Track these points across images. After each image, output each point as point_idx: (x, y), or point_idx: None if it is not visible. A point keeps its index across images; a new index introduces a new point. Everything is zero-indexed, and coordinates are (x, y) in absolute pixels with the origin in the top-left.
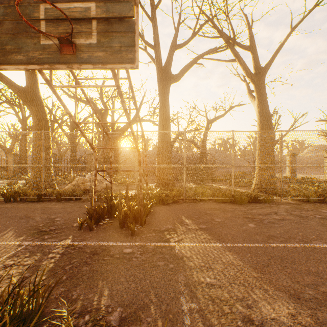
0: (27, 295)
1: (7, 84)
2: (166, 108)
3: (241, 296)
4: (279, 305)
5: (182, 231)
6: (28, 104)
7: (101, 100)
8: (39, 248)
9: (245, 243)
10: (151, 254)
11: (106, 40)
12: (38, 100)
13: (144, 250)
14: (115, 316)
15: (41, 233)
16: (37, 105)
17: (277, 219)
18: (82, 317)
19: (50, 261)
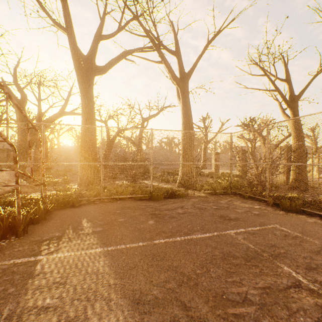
0: None
1: None
2: (89, 101)
3: (73, 316)
4: (110, 318)
5: (68, 238)
6: None
7: (15, 84)
8: None
9: (130, 244)
10: None
11: None
12: None
13: None
14: None
15: None
16: None
17: (179, 213)
18: None
19: None
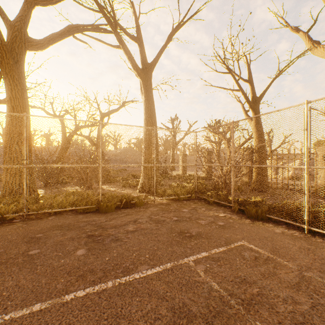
0: None
1: None
2: (16, 82)
3: None
4: None
5: None
6: None
7: None
8: None
9: (16, 310)
10: None
11: None
12: None
13: None
14: None
15: None
16: None
17: (128, 231)
18: None
19: None
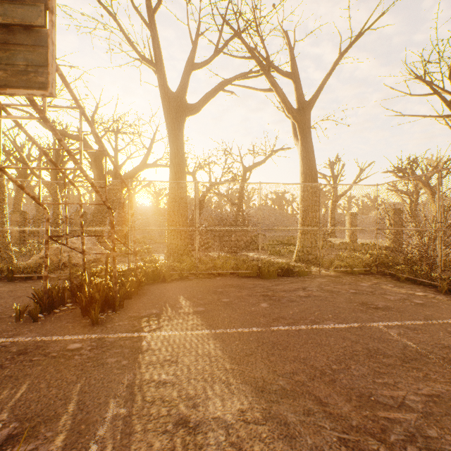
0: None
1: None
2: (178, 150)
3: (193, 394)
4: (233, 401)
5: (168, 317)
6: None
7: (93, 134)
8: None
9: (241, 328)
10: (106, 348)
11: (5, 55)
12: None
13: (100, 344)
14: (2, 434)
15: None
16: None
17: (301, 296)
18: None
19: None
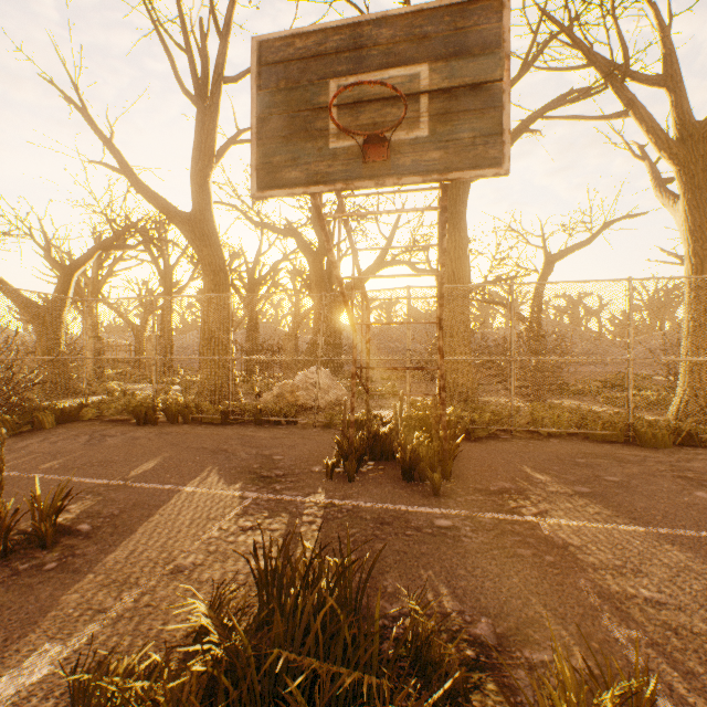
0: (334, 572)
1: (163, 209)
2: (461, 235)
3: None
4: None
5: (539, 496)
6: (197, 245)
7: (314, 226)
8: (278, 504)
9: (703, 531)
10: (494, 533)
11: (445, 129)
12: (212, 236)
13: (476, 524)
14: (482, 629)
15: (264, 480)
16: (210, 245)
17: None
18: (424, 623)
19: (312, 528)
